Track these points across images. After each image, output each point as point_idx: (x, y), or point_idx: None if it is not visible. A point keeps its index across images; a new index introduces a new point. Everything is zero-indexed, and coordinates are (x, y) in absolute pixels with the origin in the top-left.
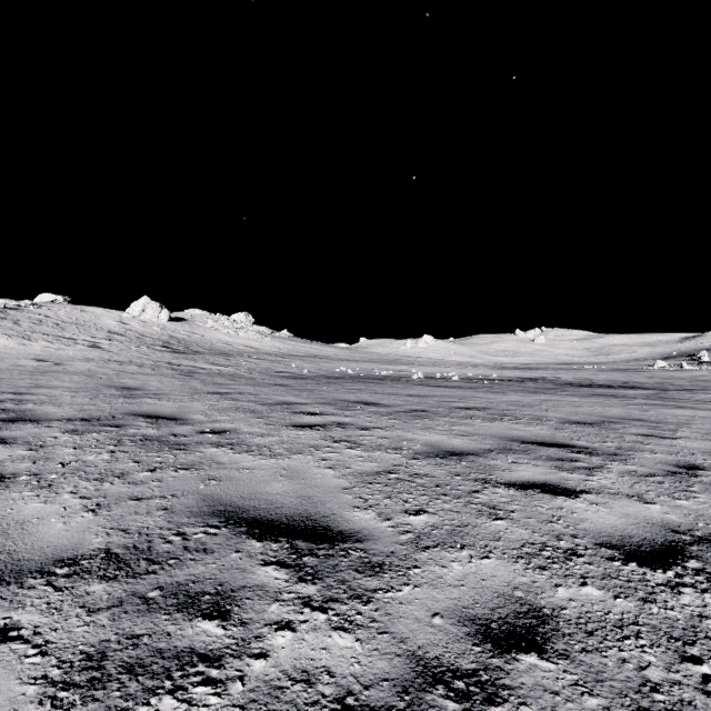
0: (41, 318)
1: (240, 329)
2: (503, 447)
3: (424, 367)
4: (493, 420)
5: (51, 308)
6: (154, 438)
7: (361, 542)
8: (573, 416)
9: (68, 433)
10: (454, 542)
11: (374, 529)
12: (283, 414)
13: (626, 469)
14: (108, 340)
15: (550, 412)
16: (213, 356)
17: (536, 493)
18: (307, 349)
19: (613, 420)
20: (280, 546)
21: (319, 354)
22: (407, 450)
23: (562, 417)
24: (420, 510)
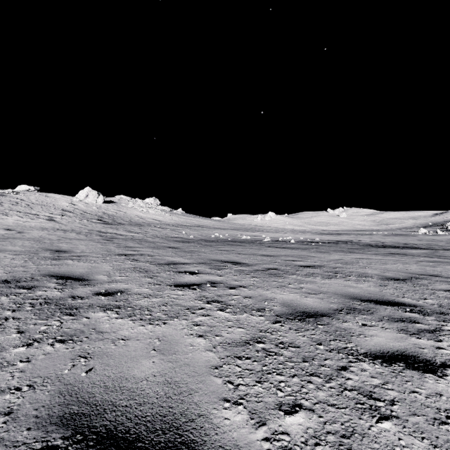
0: (18, 201)
1: (150, 208)
2: (348, 306)
3: (270, 233)
4: (330, 277)
5: (26, 194)
6: (54, 301)
7: None
8: (386, 272)
9: None
10: None
11: (248, 446)
12: (169, 274)
13: None
14: (61, 215)
15: (368, 269)
16: (131, 226)
17: (402, 370)
18: (193, 221)
19: (417, 276)
20: None
21: (201, 225)
22: (269, 311)
23: (379, 273)
24: (295, 404)
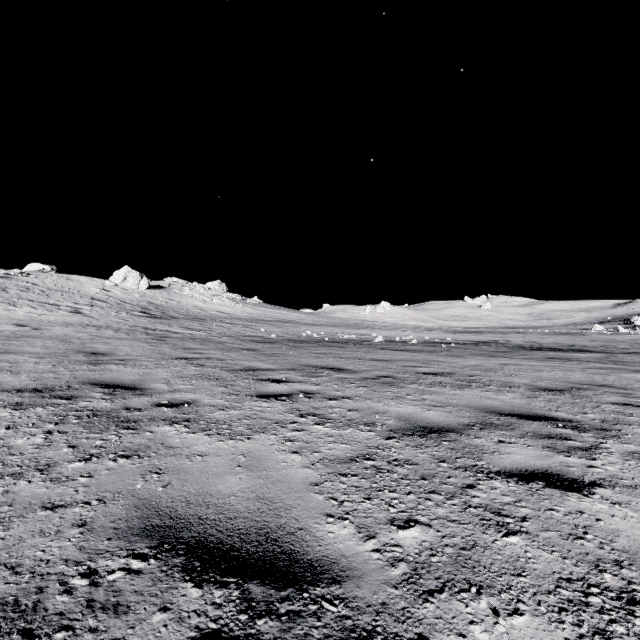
0: (28, 285)
1: (214, 296)
2: (482, 420)
3: (384, 331)
4: (462, 387)
5: (39, 276)
6: (104, 413)
7: (339, 584)
8: (539, 381)
9: (9, 408)
10: (465, 580)
11: (355, 556)
12: (248, 382)
13: (625, 449)
14: (90, 306)
15: (515, 378)
16: (188, 320)
17: (541, 488)
18: (275, 314)
19: (580, 386)
20: (226, 594)
21: (286, 319)
22: (380, 426)
23: (529, 383)
24: (409, 519)
